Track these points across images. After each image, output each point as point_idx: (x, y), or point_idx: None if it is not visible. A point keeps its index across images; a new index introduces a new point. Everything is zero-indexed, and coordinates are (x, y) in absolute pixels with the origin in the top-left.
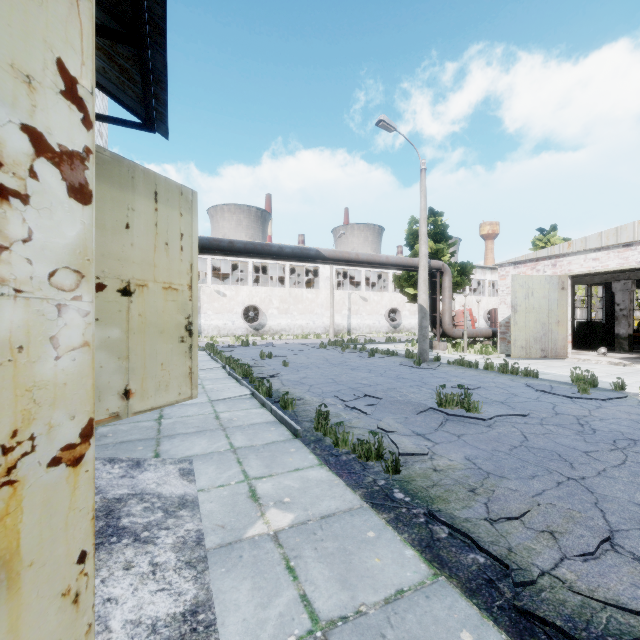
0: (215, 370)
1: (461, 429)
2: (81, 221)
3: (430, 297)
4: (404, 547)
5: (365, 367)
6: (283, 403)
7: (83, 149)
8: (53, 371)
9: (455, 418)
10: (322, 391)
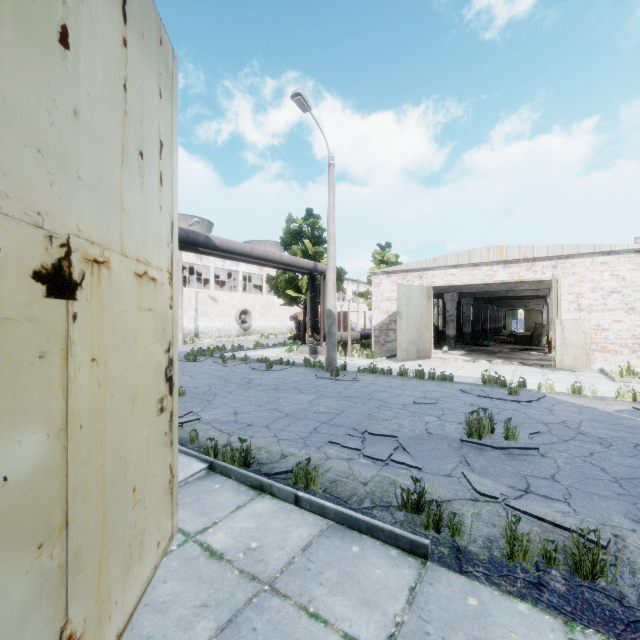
0: None
1: (536, 468)
2: None
3: (313, 301)
4: None
5: (286, 385)
6: (304, 480)
7: None
8: None
9: (500, 450)
10: (298, 435)
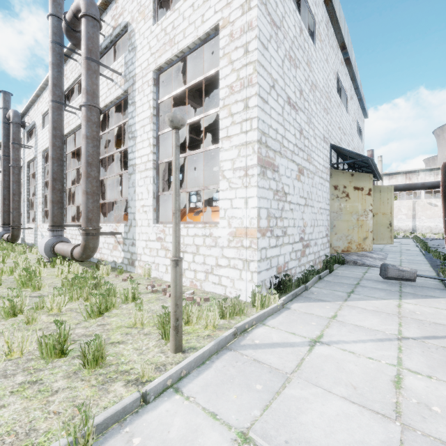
0: (410, 245)
1: None
2: (371, 214)
3: None
4: (426, 262)
5: None
6: (428, 251)
7: (372, 209)
8: (370, 225)
9: None
10: None
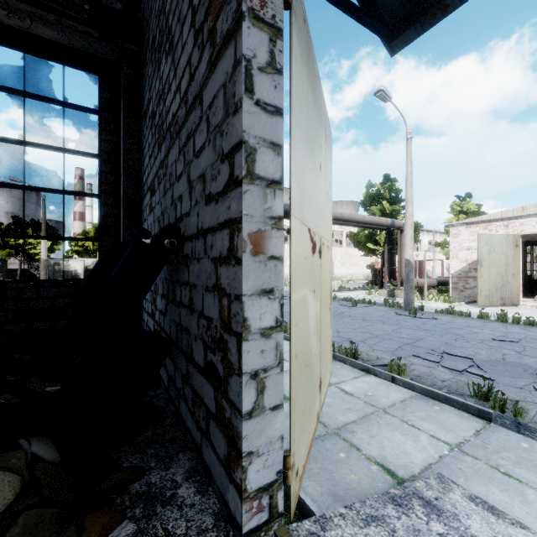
0: None
1: None
2: None
3: (390, 252)
4: None
5: (371, 318)
6: (397, 370)
7: None
8: None
9: None
10: (387, 349)
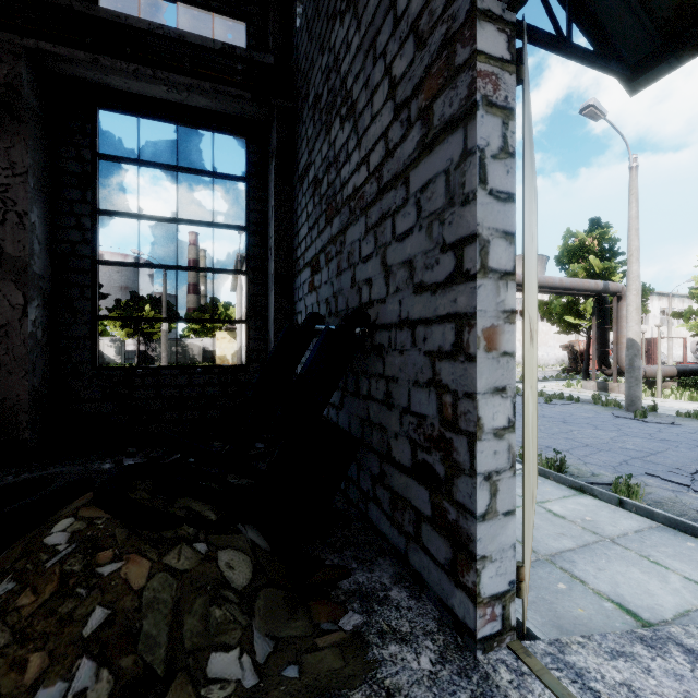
0: None
1: None
2: None
3: (601, 327)
4: None
5: (575, 420)
6: (626, 491)
7: None
8: None
9: None
10: (606, 463)
